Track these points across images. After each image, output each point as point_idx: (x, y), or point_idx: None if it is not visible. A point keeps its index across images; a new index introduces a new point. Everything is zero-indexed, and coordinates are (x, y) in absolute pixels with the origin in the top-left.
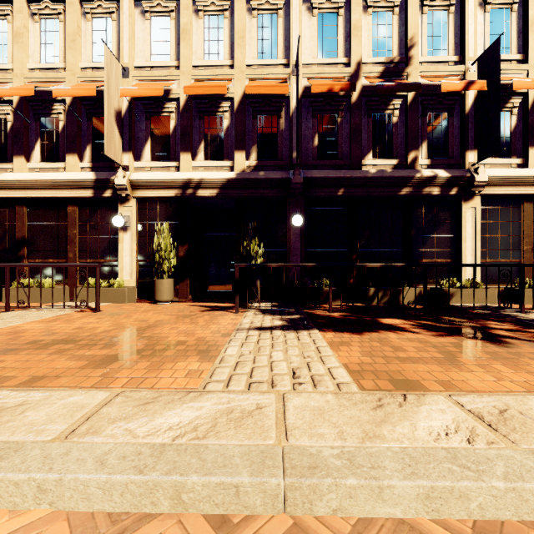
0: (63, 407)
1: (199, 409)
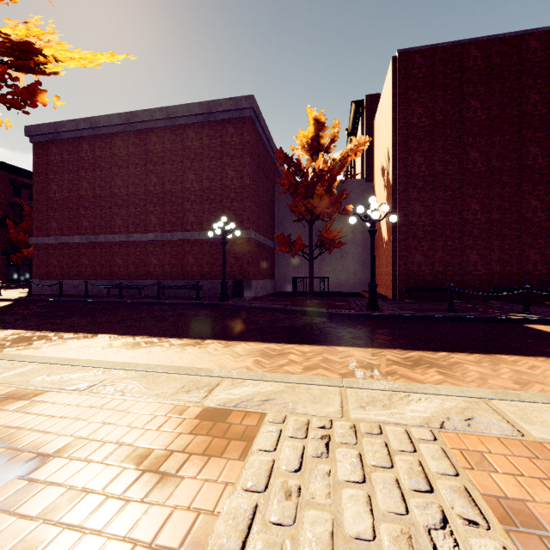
0: (544, 422)
1: (412, 410)
